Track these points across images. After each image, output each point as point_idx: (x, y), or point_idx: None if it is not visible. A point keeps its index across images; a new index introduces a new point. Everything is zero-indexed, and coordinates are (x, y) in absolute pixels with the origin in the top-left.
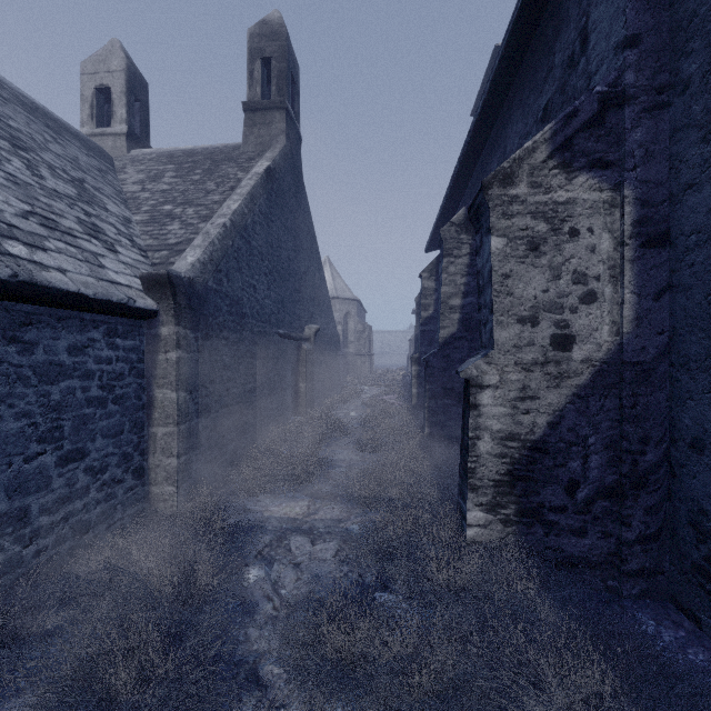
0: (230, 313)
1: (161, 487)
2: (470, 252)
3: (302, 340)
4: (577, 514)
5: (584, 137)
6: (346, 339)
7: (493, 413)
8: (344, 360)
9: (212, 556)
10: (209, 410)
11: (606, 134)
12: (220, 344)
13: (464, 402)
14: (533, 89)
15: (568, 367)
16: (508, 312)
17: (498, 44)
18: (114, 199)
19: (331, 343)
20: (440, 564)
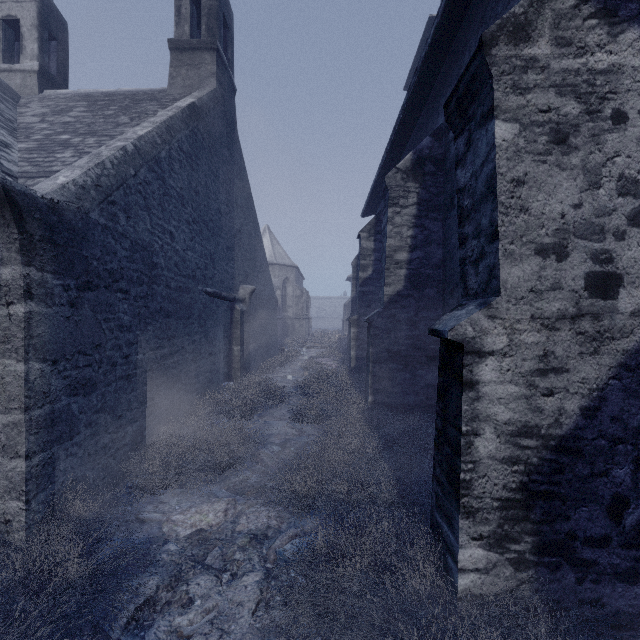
0: (131, 260)
1: (1, 502)
2: (417, 202)
3: (236, 301)
4: (625, 549)
5: None
6: (284, 303)
7: (499, 395)
8: (283, 323)
9: None
10: (92, 384)
11: None
12: (114, 298)
13: (445, 375)
14: None
15: (611, 322)
16: (521, 238)
17: (432, 15)
18: None
19: (269, 306)
20: None
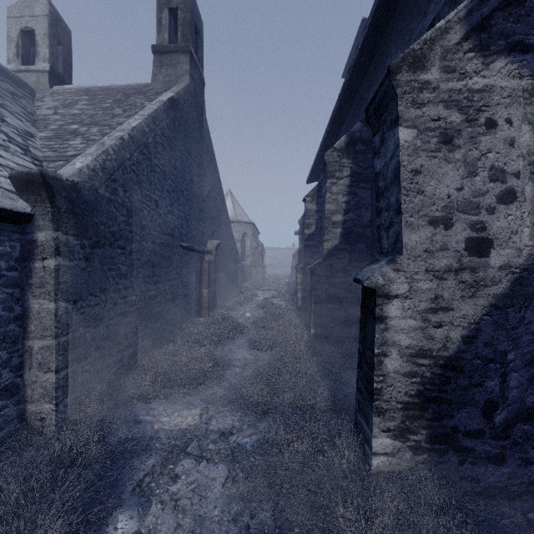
0: (127, 223)
1: (38, 404)
2: (350, 174)
3: (205, 253)
4: (494, 440)
5: (503, 16)
6: (243, 254)
7: (402, 327)
8: (242, 270)
9: (61, 517)
10: (100, 319)
11: (526, 14)
12: (115, 253)
13: (364, 313)
14: (416, 14)
15: (484, 274)
16: (418, 213)
17: (365, 17)
18: (20, 116)
19: (231, 256)
20: (345, 506)
